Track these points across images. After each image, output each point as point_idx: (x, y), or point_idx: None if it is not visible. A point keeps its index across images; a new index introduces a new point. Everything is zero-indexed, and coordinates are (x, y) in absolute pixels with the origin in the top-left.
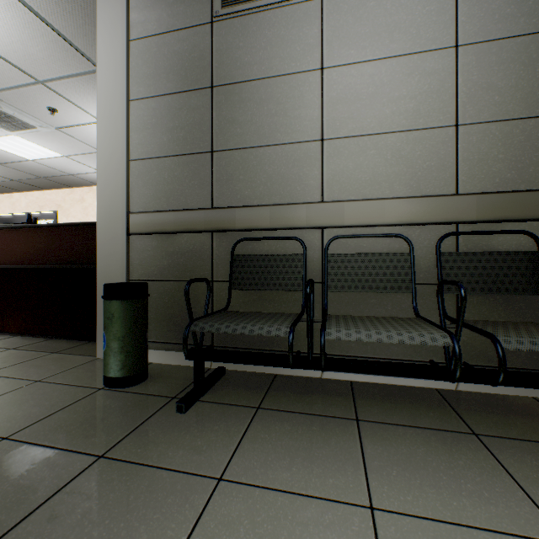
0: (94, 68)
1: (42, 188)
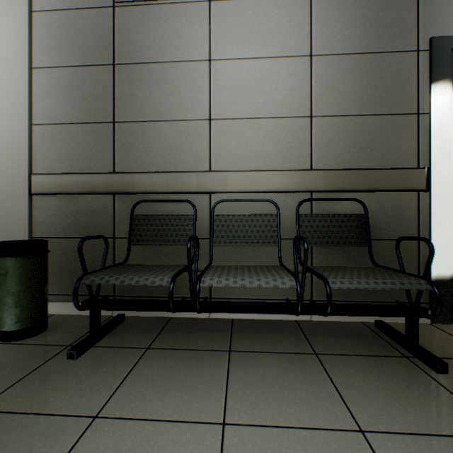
0: None
1: None
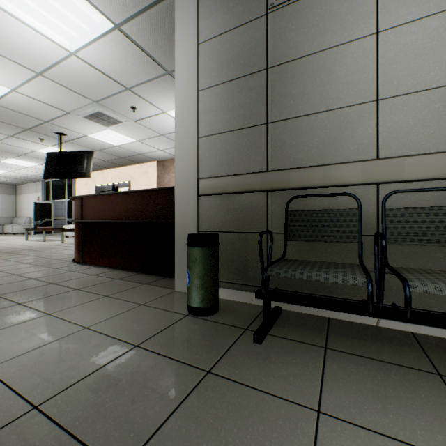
0: (164, 72)
1: (121, 165)
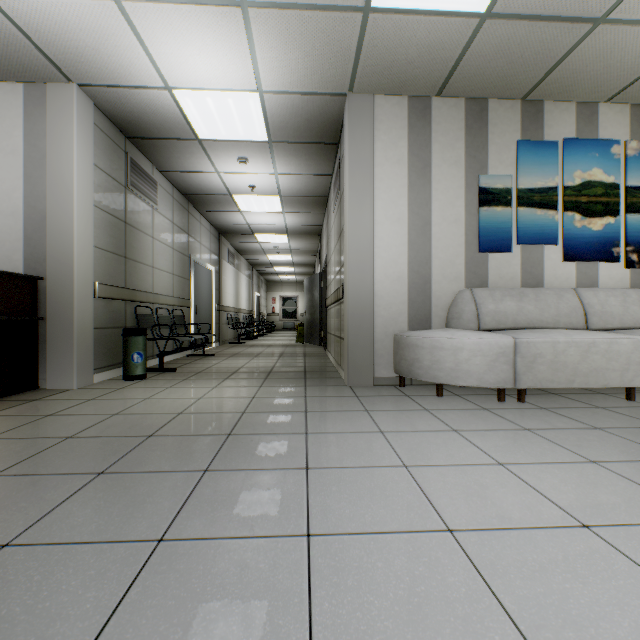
0: None
1: None
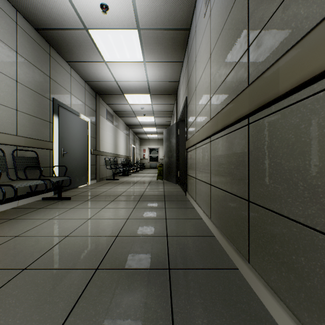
0: None
1: None
